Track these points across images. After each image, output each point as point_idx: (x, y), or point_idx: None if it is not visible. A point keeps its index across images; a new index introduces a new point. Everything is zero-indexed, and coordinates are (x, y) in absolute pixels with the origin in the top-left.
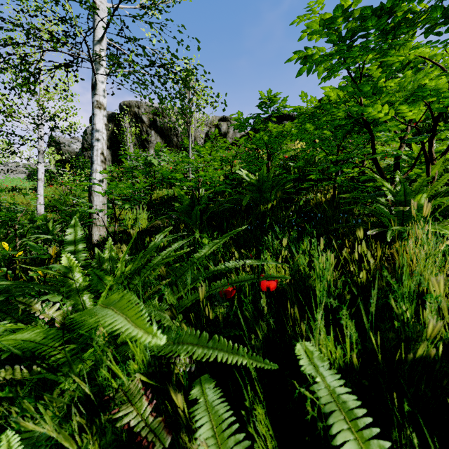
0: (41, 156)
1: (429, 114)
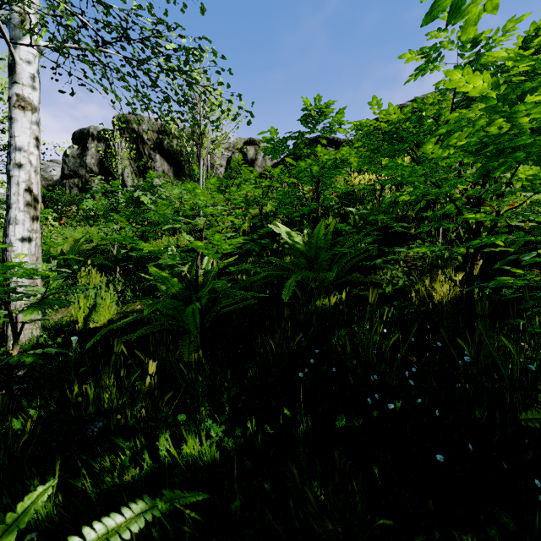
0: None
1: None
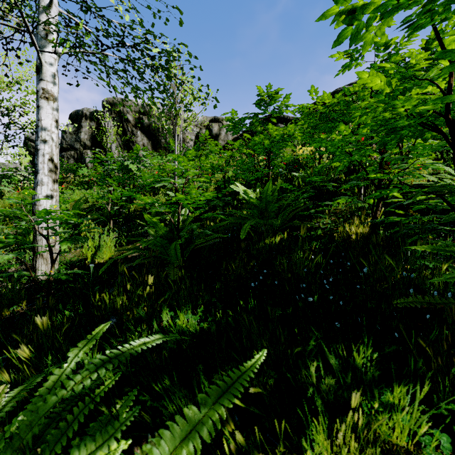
0: None
1: None
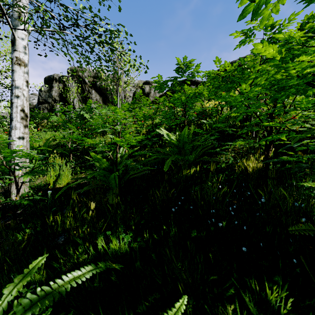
0: None
1: None
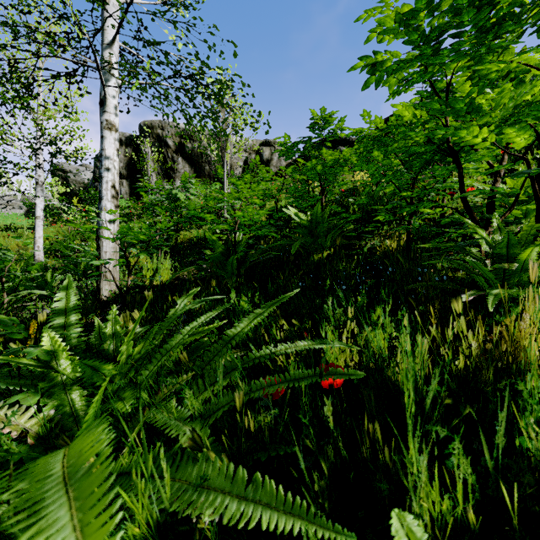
0: (40, 188)
1: (534, 139)
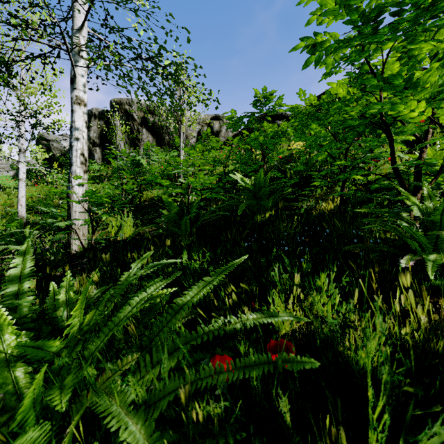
0: (23, 154)
1: None
